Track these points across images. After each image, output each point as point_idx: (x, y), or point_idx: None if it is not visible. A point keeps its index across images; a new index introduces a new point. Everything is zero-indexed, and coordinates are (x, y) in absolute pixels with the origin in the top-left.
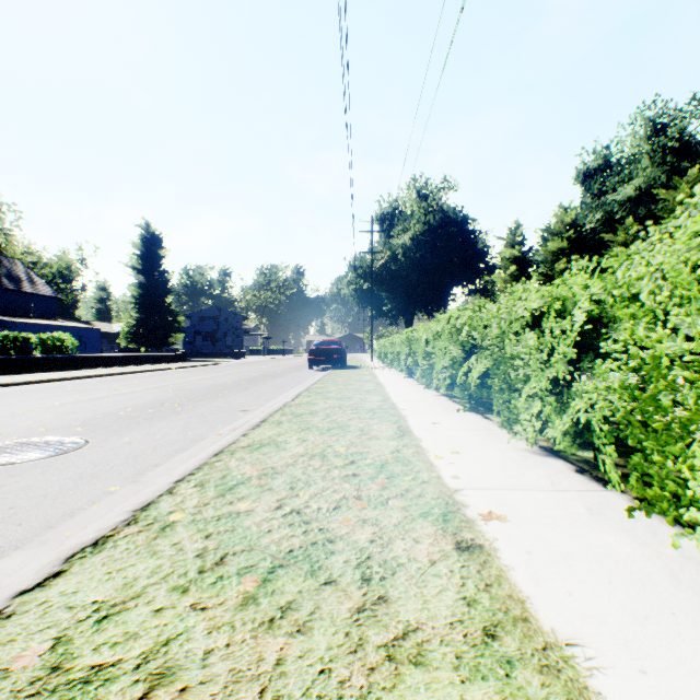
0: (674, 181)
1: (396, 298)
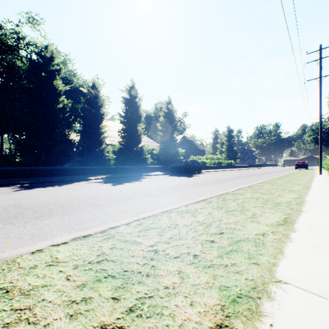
0: None
1: None
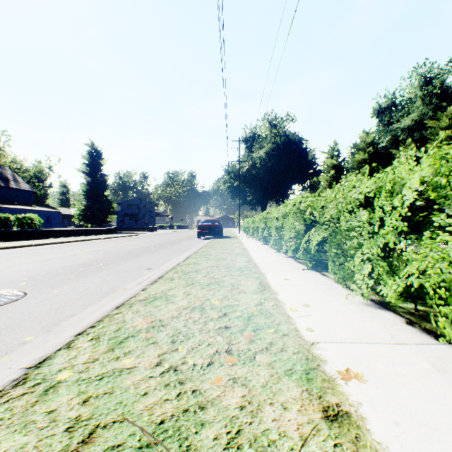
0: (438, 114)
1: (255, 191)
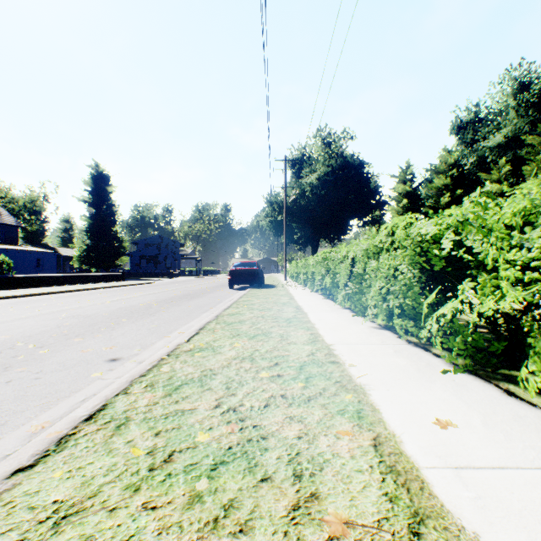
0: (539, 128)
1: (304, 227)
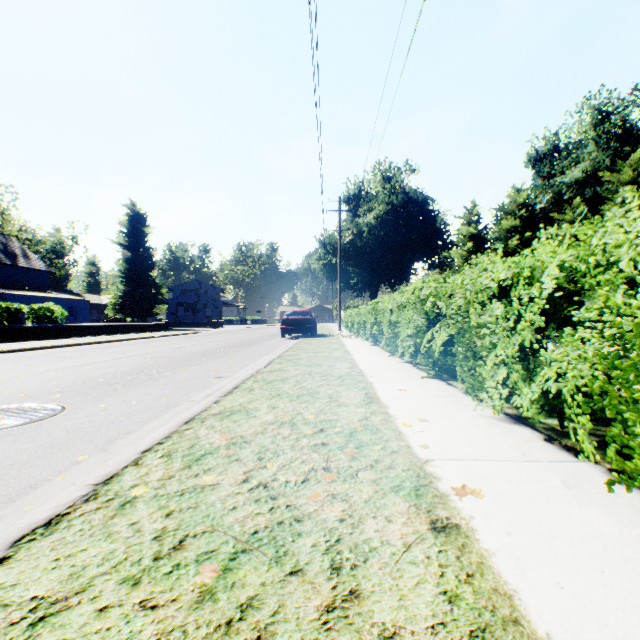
0: (618, 164)
1: (362, 272)
